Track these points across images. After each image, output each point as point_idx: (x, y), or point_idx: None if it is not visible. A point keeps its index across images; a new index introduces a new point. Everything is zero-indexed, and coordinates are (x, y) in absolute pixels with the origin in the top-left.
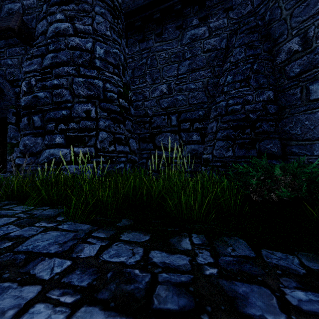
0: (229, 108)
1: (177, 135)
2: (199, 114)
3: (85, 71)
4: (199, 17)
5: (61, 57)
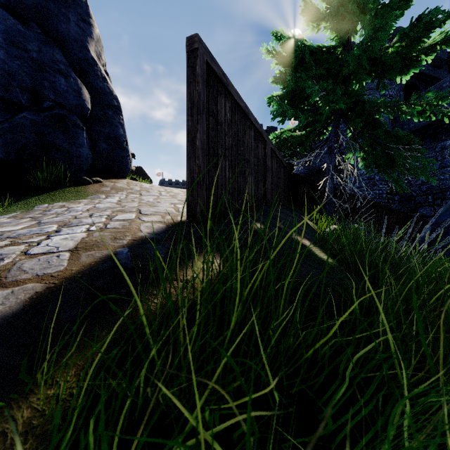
0: (448, 196)
1: (432, 208)
2: (446, 195)
3: (370, 188)
4: (444, 137)
5: (360, 184)
